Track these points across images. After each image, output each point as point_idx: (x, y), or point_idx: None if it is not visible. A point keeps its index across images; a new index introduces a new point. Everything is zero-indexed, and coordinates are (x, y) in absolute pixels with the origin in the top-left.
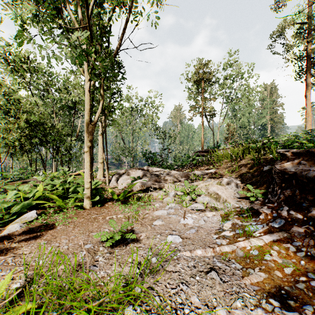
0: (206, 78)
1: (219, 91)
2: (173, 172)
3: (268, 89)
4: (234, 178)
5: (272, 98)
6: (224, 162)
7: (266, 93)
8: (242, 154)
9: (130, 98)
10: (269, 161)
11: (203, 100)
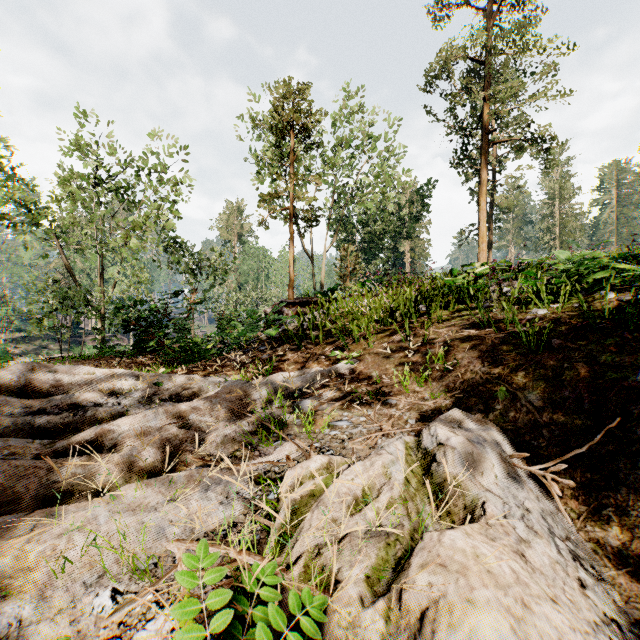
0: (302, 124)
1: (327, 170)
2: (182, 379)
3: (407, 192)
4: (475, 421)
5: (413, 209)
6: (373, 333)
7: (404, 199)
8: (427, 307)
9: (91, 148)
10: (570, 332)
11: (293, 180)
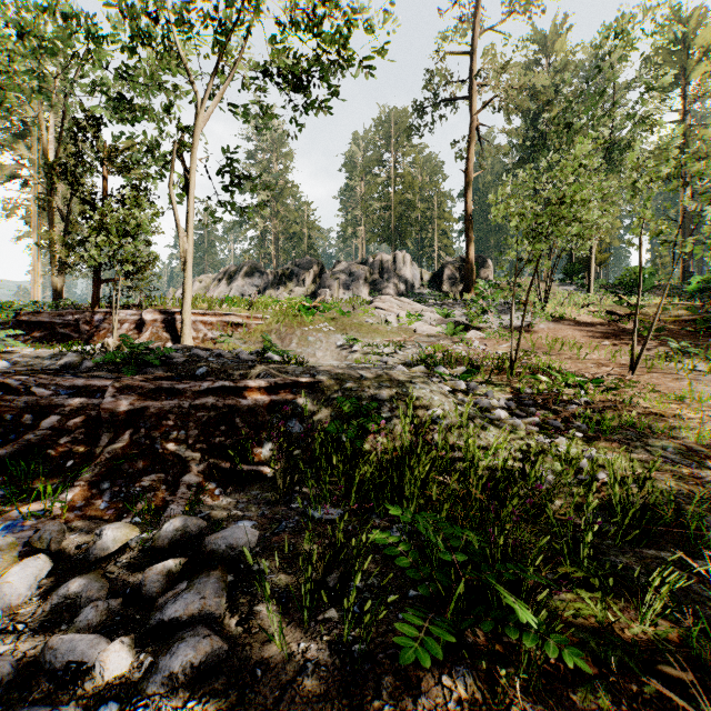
0: None
1: None
2: None
3: None
4: None
5: None
6: None
7: None
8: None
9: None
10: None
11: None
